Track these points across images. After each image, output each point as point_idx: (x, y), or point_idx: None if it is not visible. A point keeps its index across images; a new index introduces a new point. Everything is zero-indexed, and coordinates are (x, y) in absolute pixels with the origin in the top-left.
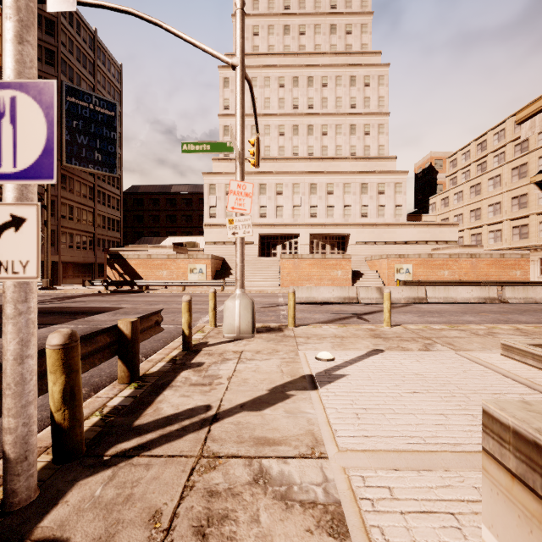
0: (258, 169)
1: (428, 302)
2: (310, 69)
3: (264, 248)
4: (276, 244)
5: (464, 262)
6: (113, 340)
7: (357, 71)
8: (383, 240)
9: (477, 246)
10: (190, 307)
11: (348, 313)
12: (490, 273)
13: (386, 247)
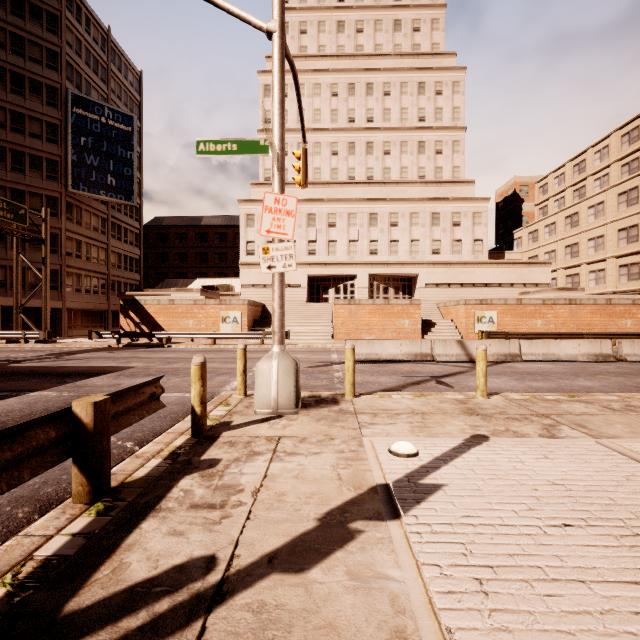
0: (306, 196)
1: (523, 360)
2: (369, 74)
3: (313, 292)
4: (328, 287)
5: (561, 308)
6: (65, 433)
7: (427, 76)
8: (458, 283)
9: (577, 289)
10: (203, 373)
11: (423, 375)
12: (594, 323)
13: (462, 291)
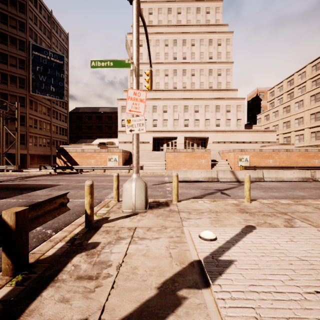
0: (152, 97)
1: (264, 181)
2: (184, 35)
3: (156, 146)
4: (163, 143)
5: (282, 154)
6: None
7: (213, 36)
8: (229, 141)
9: (290, 144)
10: (91, 191)
11: (213, 189)
12: (299, 161)
13: (231, 145)
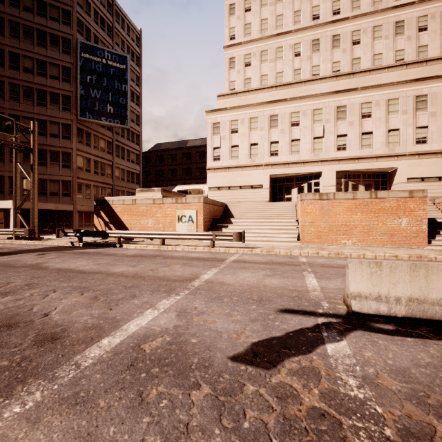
0: (268, 100)
1: None
2: None
3: (276, 193)
4: (290, 187)
5: None
6: None
7: None
8: None
9: None
10: None
11: None
12: None
13: None
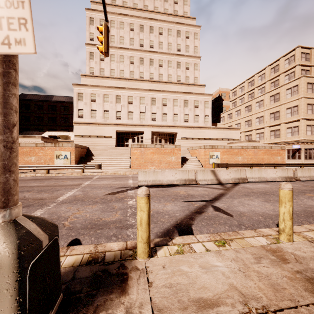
0: (115, 85)
1: (248, 182)
2: (151, 21)
3: (120, 141)
4: (128, 138)
5: (250, 151)
6: None
7: (181, 27)
8: (197, 137)
9: (256, 141)
10: None
11: (198, 200)
12: (264, 158)
13: (199, 142)
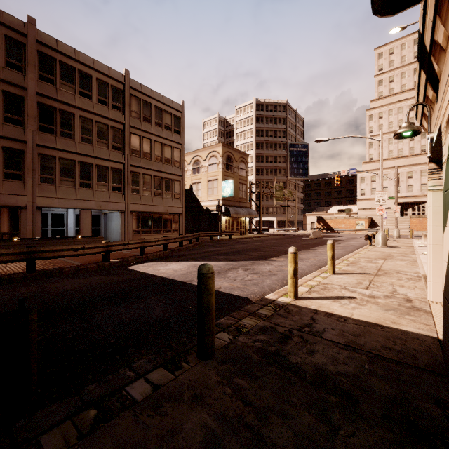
0: (393, 164)
1: None
2: None
3: None
4: (407, 208)
5: None
6: None
7: None
8: None
9: None
10: (387, 231)
11: None
12: None
13: None
